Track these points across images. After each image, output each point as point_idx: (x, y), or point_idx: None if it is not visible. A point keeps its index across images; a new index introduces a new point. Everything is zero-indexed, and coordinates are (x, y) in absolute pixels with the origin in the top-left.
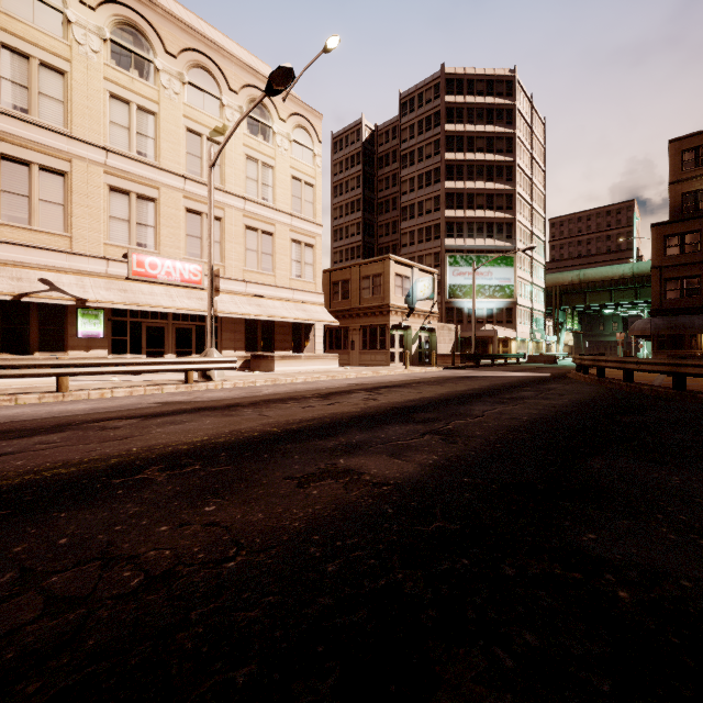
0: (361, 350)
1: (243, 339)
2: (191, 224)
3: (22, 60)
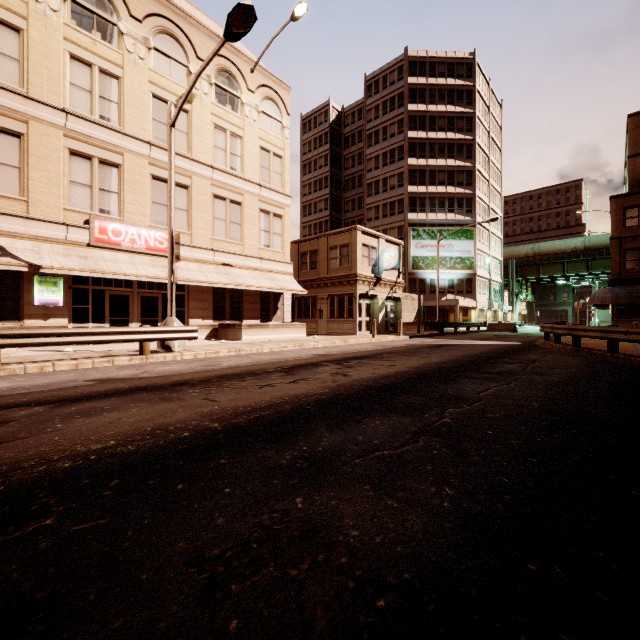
0: (329, 319)
1: (211, 308)
2: (157, 191)
3: None
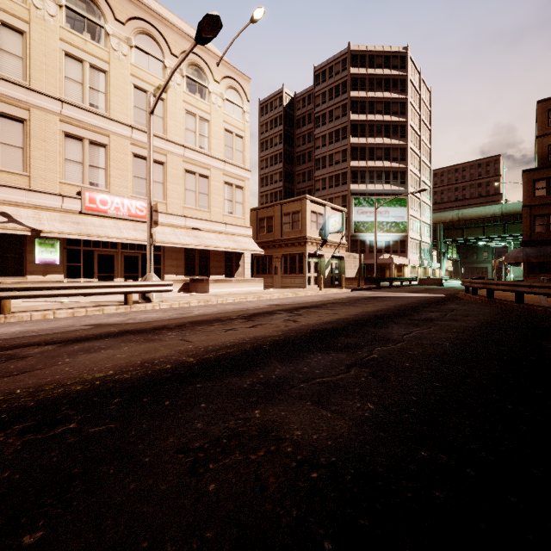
0: (283, 275)
1: (183, 266)
2: (138, 167)
3: None
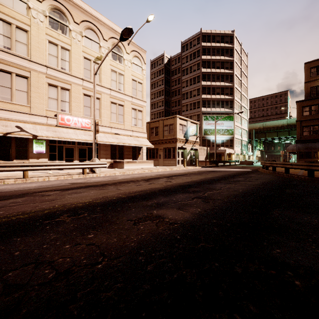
0: (164, 159)
1: (109, 154)
2: (86, 101)
3: (8, 25)
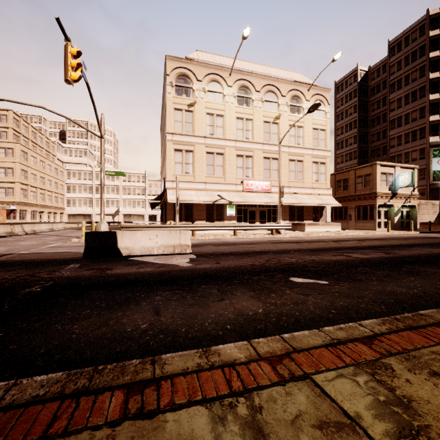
0: (356, 220)
1: (288, 215)
2: (265, 164)
3: (211, 116)
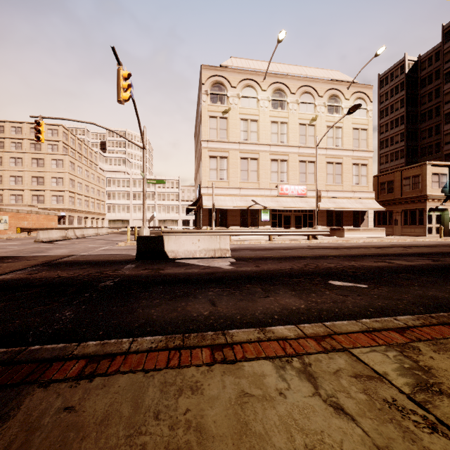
0: (403, 226)
1: (325, 220)
2: (301, 167)
3: (246, 122)
